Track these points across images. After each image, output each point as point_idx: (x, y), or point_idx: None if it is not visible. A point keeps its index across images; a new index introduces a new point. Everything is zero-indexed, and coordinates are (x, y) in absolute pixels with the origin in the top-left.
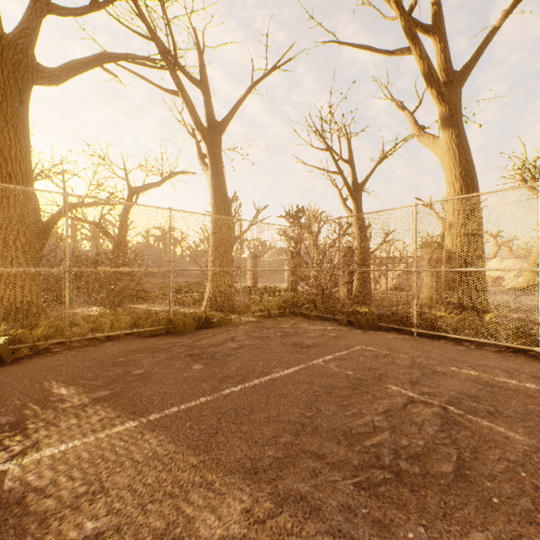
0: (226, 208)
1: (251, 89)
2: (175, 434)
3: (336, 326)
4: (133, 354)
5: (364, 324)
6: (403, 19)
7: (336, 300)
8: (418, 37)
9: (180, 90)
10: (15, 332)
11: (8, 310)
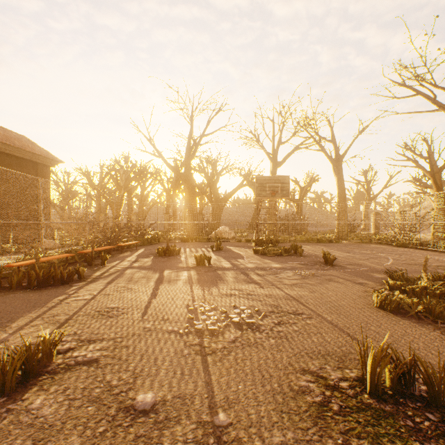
0: (343, 195)
1: (356, 138)
2: (316, 249)
3: (387, 246)
4: (307, 244)
5: (400, 245)
6: (431, 101)
7: (415, 240)
8: (442, 106)
9: (322, 150)
10: (279, 237)
11: (272, 233)
